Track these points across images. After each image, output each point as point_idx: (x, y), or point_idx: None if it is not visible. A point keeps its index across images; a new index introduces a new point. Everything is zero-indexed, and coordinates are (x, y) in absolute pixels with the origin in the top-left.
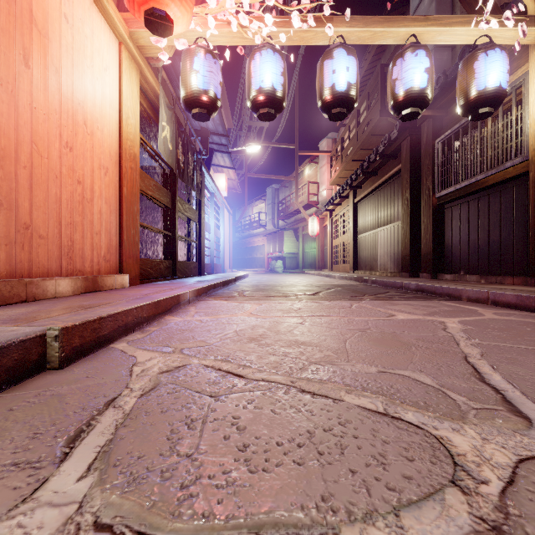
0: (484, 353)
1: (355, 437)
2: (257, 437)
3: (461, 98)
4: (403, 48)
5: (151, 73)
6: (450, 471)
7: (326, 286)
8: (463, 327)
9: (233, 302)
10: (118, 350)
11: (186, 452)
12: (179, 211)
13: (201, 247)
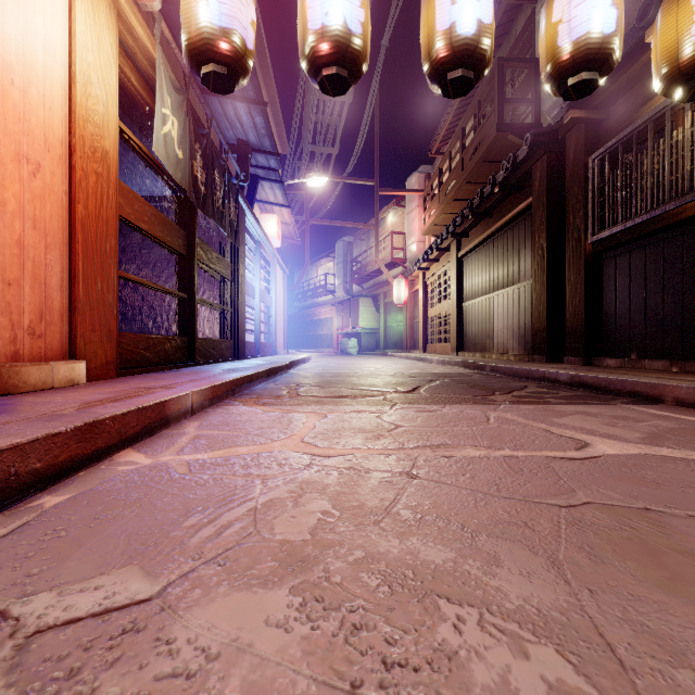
0: None
1: None
2: None
3: (664, 60)
4: None
5: (140, 21)
6: None
7: (425, 376)
8: None
9: (275, 409)
10: None
11: None
12: (200, 260)
13: (239, 317)
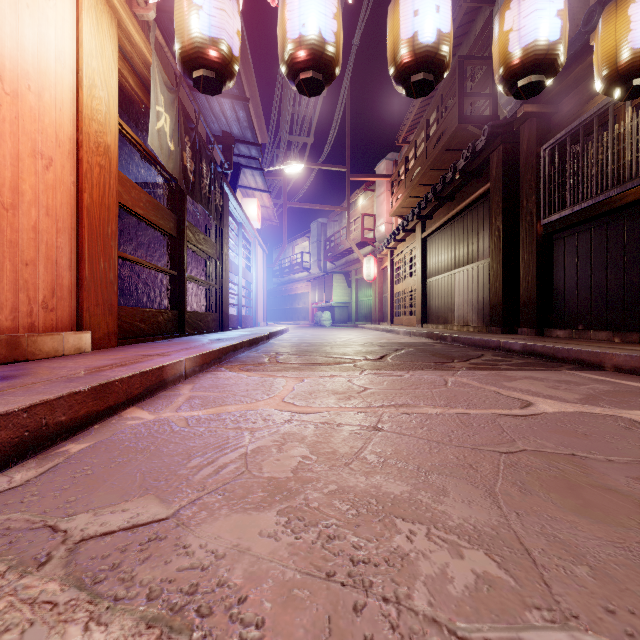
0: None
1: None
2: None
3: (604, 63)
4: None
5: (137, 29)
6: None
7: (392, 345)
8: None
9: (258, 374)
10: None
11: None
12: (189, 241)
13: (223, 292)
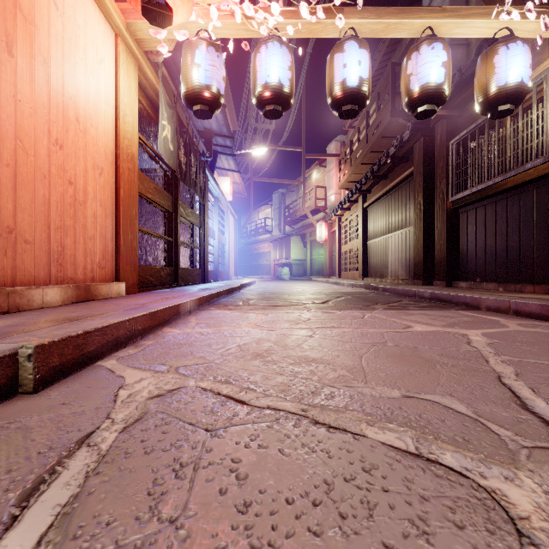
0: (519, 372)
1: (385, 490)
2: (261, 490)
3: (479, 94)
4: (418, 41)
5: (151, 69)
6: (514, 545)
7: (335, 294)
8: (488, 340)
9: (237, 311)
10: (105, 369)
11: (170, 515)
12: (181, 215)
13: (205, 253)
